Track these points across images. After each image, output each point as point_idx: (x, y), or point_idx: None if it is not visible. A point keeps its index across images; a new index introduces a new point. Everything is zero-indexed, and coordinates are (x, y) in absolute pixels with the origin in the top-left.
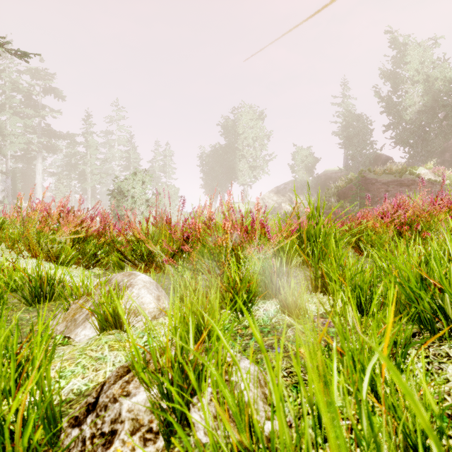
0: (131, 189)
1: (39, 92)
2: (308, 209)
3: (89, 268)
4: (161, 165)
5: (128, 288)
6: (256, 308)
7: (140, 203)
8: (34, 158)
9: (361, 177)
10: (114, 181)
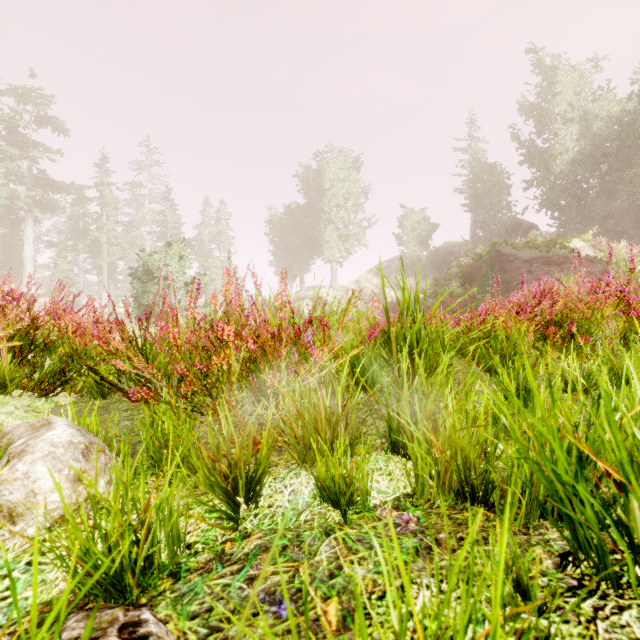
0: (162, 267)
1: (30, 122)
2: (375, 302)
3: (46, 396)
4: (212, 233)
5: (11, 460)
6: (279, 487)
7: (176, 287)
8: (21, 220)
9: (494, 252)
10: (138, 255)
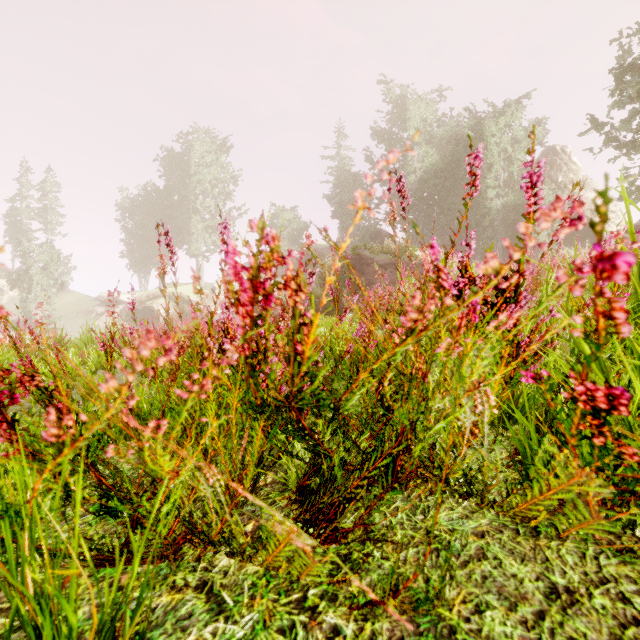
0: None
1: None
2: None
3: None
4: (34, 208)
5: None
6: None
7: None
8: None
9: (355, 255)
10: None
